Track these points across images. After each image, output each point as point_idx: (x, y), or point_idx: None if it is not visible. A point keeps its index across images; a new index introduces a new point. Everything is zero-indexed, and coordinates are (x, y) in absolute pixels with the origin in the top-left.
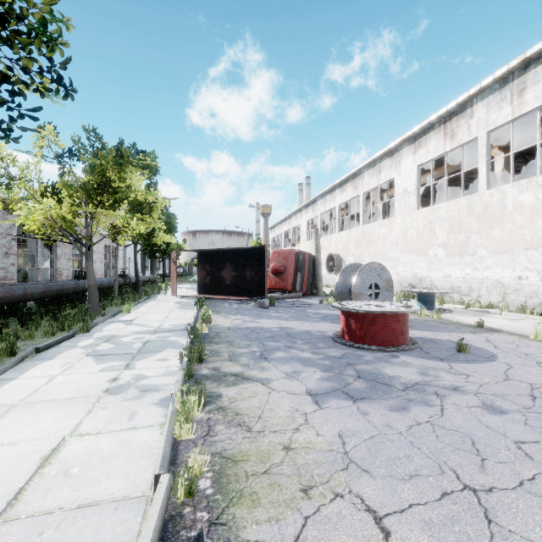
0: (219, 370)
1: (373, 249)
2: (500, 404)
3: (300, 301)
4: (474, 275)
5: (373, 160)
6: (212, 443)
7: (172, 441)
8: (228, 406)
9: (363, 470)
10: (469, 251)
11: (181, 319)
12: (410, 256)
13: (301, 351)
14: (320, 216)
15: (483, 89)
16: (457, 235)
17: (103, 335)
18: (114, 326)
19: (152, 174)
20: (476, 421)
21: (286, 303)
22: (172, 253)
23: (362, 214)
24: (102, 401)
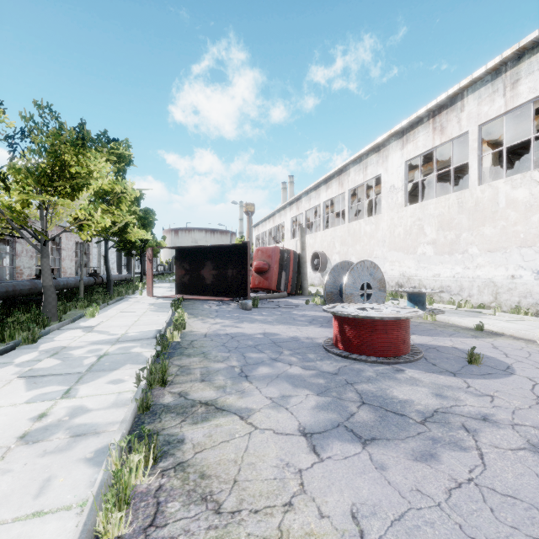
0: (187, 396)
1: (359, 247)
2: None
3: (285, 301)
4: (465, 274)
5: (360, 156)
6: None
7: None
8: (191, 460)
9: None
10: (459, 249)
11: (152, 324)
12: (397, 254)
13: (289, 364)
14: (305, 213)
15: (475, 81)
16: (447, 232)
17: (52, 347)
18: (70, 334)
19: (124, 164)
20: (533, 476)
21: (270, 304)
22: (147, 250)
23: (347, 211)
24: (7, 458)
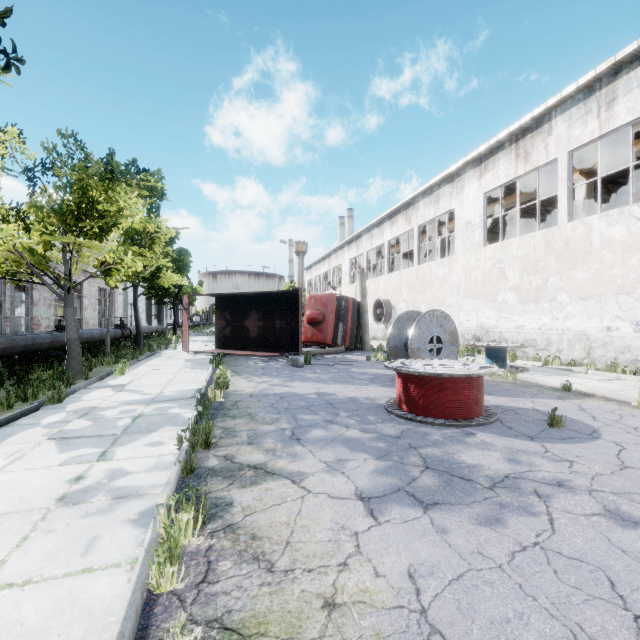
0: (233, 460)
1: (429, 294)
2: (628, 509)
3: (342, 357)
4: (553, 326)
5: (430, 186)
6: (210, 598)
7: (144, 598)
8: (241, 522)
9: None
10: (547, 297)
11: (190, 383)
12: (474, 302)
13: (346, 427)
14: (366, 254)
15: (564, 100)
16: (532, 276)
17: (80, 407)
18: (99, 393)
19: (156, 198)
20: (604, 541)
21: (325, 360)
22: (183, 298)
23: (416, 252)
24: (49, 519)
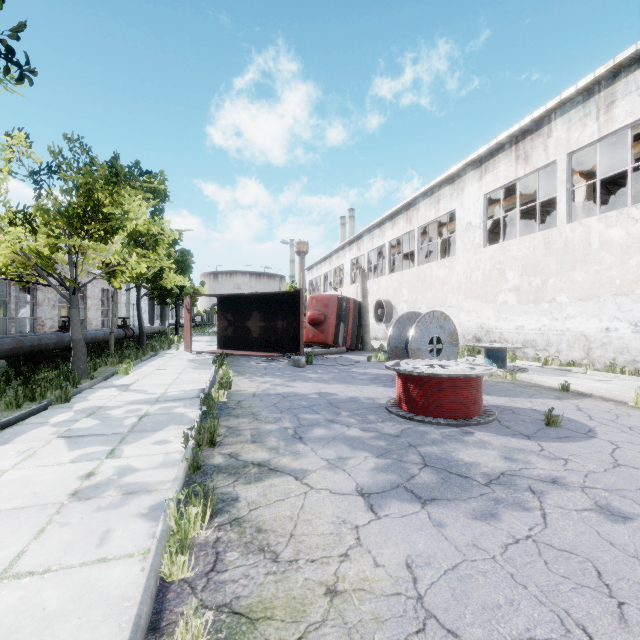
0: (238, 457)
1: (430, 294)
2: (618, 505)
3: (343, 357)
4: (552, 326)
5: (431, 188)
6: (219, 585)
7: (157, 585)
8: (246, 516)
9: (449, 632)
10: (546, 298)
11: (194, 383)
12: (475, 303)
13: (347, 426)
14: (367, 255)
15: (564, 102)
16: (532, 277)
17: (87, 407)
18: (105, 393)
19: (159, 200)
20: (594, 534)
21: (327, 360)
22: (185, 299)
23: (417, 253)
24: (63, 513)
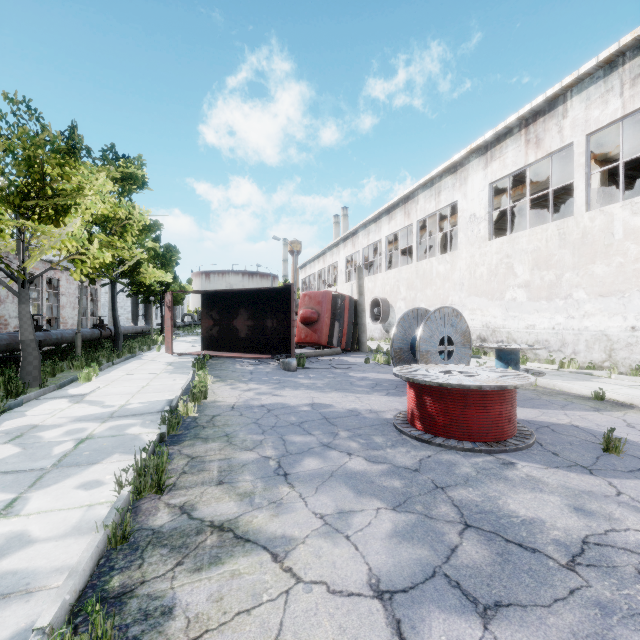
0: (192, 513)
1: (430, 292)
2: None
3: (338, 359)
4: (568, 325)
5: (431, 178)
6: None
7: None
8: None
9: None
10: (561, 294)
11: (164, 391)
12: (479, 300)
13: (348, 454)
14: (362, 251)
15: (582, 78)
16: (544, 272)
17: (18, 426)
18: (50, 406)
19: (137, 187)
20: None
21: (320, 363)
22: (166, 296)
23: (415, 248)
24: None
